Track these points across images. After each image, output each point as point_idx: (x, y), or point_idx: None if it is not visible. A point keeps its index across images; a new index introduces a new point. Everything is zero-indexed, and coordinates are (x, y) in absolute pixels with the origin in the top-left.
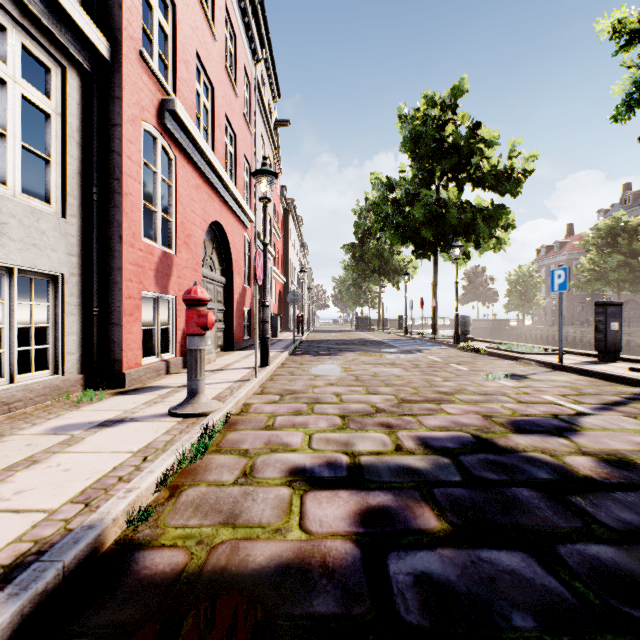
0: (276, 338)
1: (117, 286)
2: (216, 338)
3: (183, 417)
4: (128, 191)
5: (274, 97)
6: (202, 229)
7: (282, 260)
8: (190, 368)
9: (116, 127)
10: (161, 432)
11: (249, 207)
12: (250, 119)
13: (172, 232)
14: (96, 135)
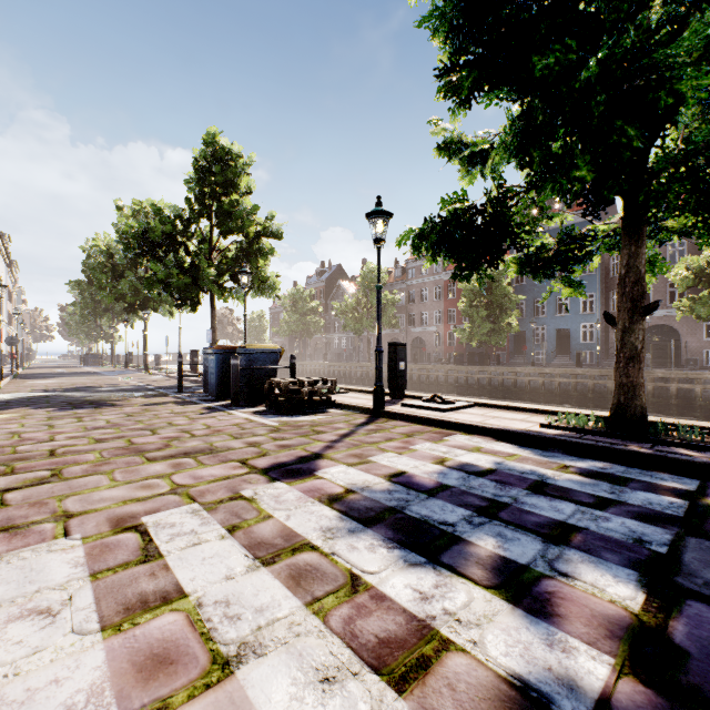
0: None
1: None
2: None
3: None
4: None
5: None
6: None
7: None
8: None
9: None
10: None
11: None
12: None
13: None
14: None
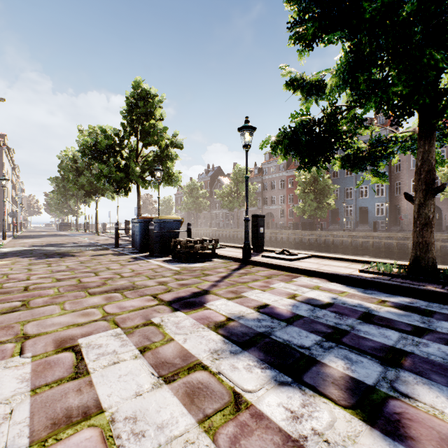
0: None
1: None
2: None
3: None
4: None
5: None
6: None
7: None
8: None
9: None
10: None
11: None
12: None
13: None
14: None
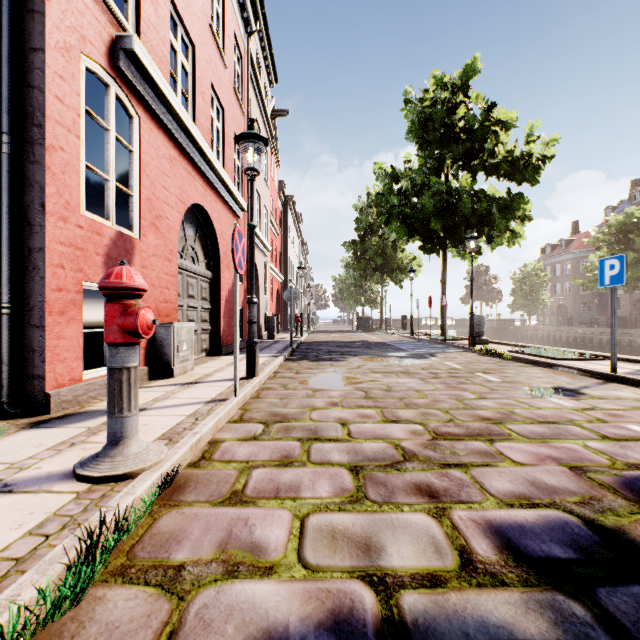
0: (272, 340)
1: (38, 273)
2: (200, 341)
3: (91, 482)
4: (57, 144)
5: (271, 81)
6: (178, 211)
7: (280, 257)
8: (111, 398)
9: (36, 52)
10: (27, 527)
11: (241, 195)
12: (242, 97)
13: (133, 209)
14: (7, 62)
